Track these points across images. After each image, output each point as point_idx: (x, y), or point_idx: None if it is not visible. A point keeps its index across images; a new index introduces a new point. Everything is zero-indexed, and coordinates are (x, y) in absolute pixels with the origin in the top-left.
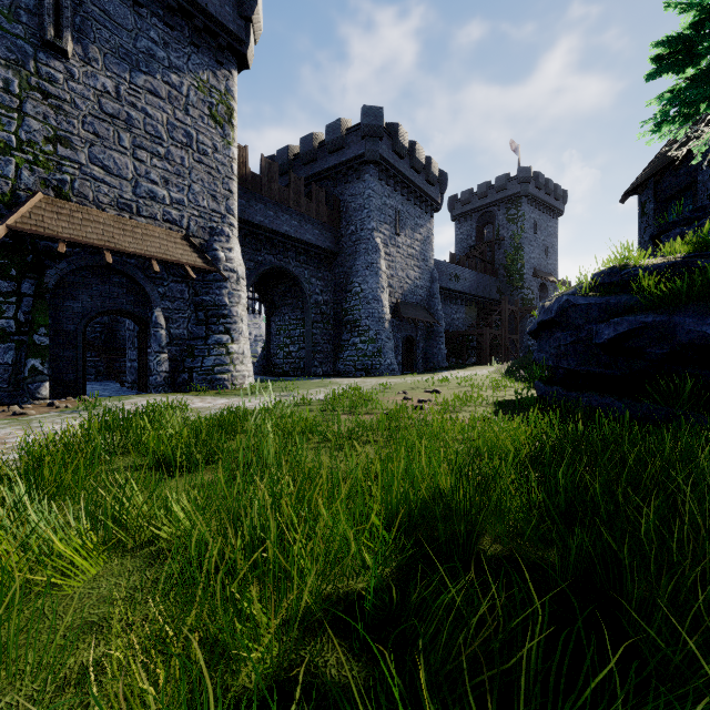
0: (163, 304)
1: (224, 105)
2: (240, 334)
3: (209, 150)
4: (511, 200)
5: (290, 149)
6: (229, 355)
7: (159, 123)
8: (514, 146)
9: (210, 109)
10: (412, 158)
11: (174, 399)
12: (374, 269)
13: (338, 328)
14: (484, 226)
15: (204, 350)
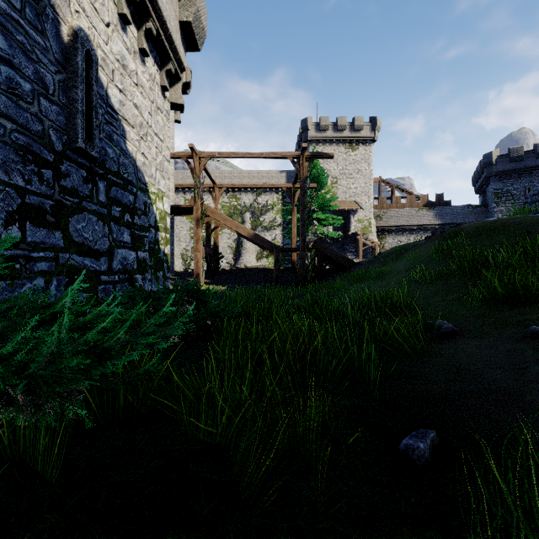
0: None
1: None
2: None
3: None
4: None
5: None
6: None
7: None
8: None
9: None
10: None
11: None
12: None
13: None
14: None
15: None
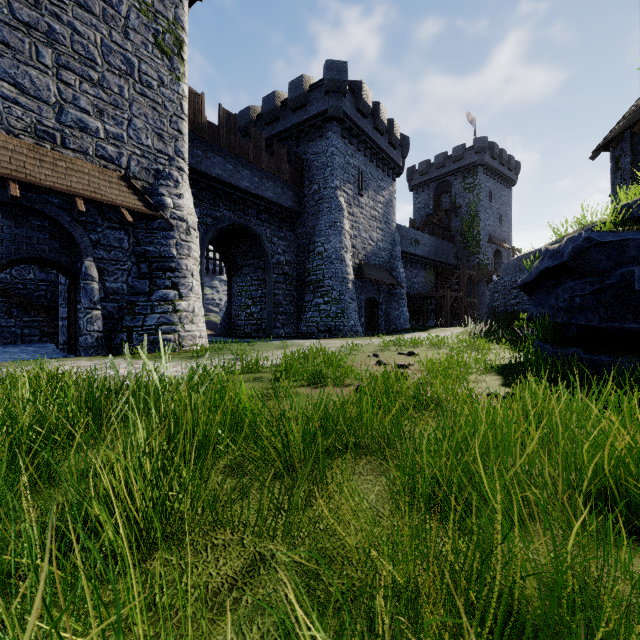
0: (96, 253)
1: (172, 35)
2: (190, 290)
3: (153, 82)
4: (468, 169)
5: (252, 109)
6: (176, 313)
7: (90, 43)
8: (470, 118)
9: (155, 36)
10: (375, 118)
11: (97, 364)
12: (337, 228)
13: (301, 289)
14: (441, 195)
15: (147, 306)
